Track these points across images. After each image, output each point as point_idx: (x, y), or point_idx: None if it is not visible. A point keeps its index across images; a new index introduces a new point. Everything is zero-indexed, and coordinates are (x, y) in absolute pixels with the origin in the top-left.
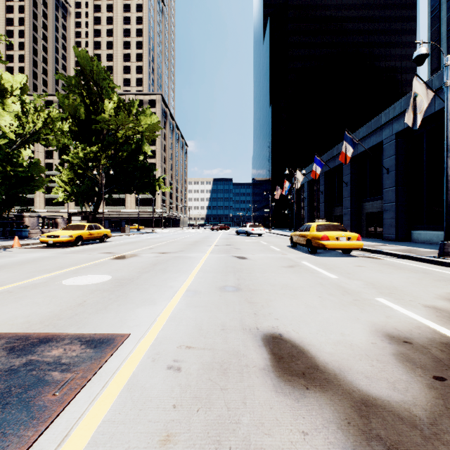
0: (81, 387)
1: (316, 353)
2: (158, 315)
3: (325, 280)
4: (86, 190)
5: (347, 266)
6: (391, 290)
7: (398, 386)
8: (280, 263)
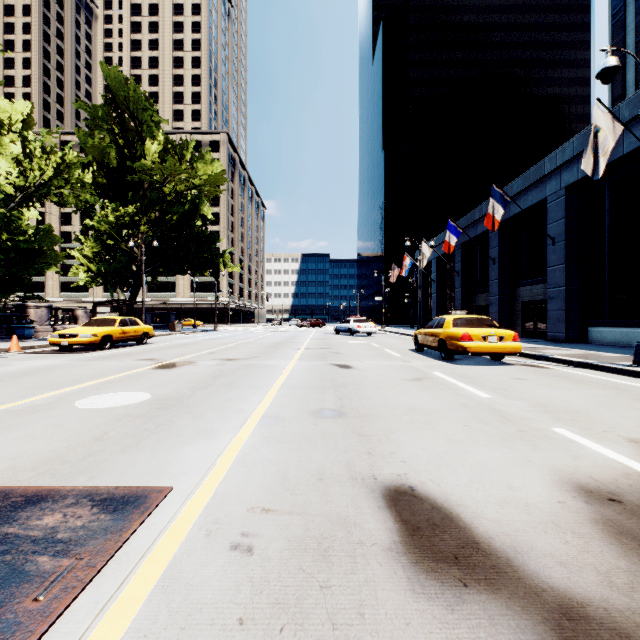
0: (83, 584)
1: (471, 520)
2: (219, 455)
3: (471, 400)
4: (119, 270)
5: (501, 379)
6: (573, 414)
7: (616, 580)
8: (401, 374)
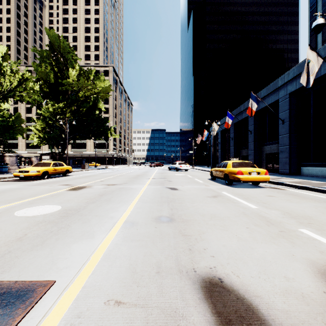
0: None
1: (267, 311)
2: (93, 252)
3: (246, 210)
4: (55, 137)
5: (260, 196)
6: (308, 219)
7: None
8: (205, 193)
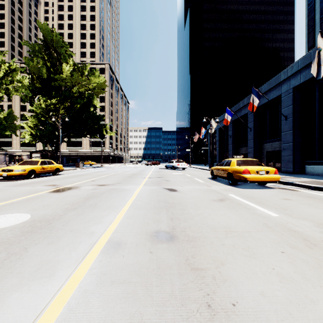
0: None
1: None
2: (38, 316)
3: (268, 220)
4: (48, 134)
5: (275, 200)
6: None
7: None
8: (209, 196)
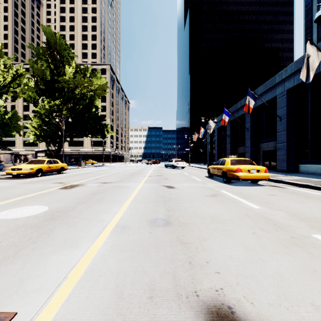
0: None
1: None
2: (73, 267)
3: (249, 211)
4: (51, 134)
5: (262, 195)
6: (319, 222)
7: None
8: (203, 192)
